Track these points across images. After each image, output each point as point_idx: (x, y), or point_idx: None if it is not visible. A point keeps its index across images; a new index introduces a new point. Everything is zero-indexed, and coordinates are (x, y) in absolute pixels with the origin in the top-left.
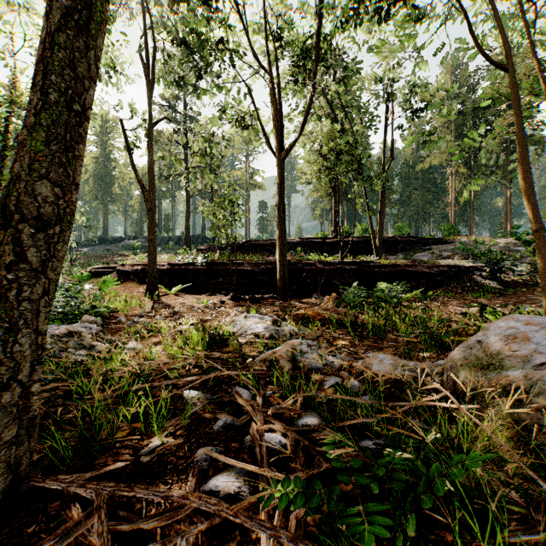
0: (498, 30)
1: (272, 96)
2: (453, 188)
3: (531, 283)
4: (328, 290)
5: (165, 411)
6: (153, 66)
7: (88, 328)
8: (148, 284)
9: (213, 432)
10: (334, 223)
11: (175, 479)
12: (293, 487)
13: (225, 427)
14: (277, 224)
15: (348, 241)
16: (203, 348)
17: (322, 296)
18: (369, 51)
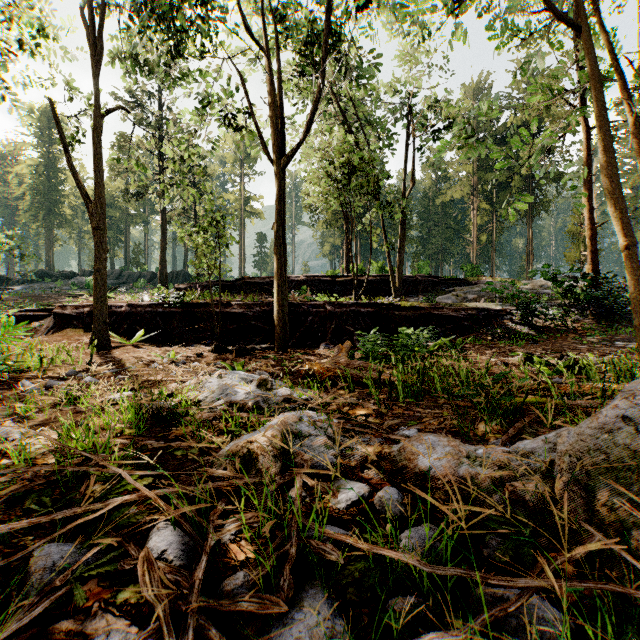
0: None
1: (268, 84)
2: (475, 225)
3: (563, 328)
4: (339, 338)
5: None
6: (102, 30)
7: None
8: (95, 332)
9: None
10: (346, 260)
11: None
12: None
13: None
14: (275, 252)
15: (363, 281)
16: (137, 432)
17: (333, 345)
18: (398, 4)
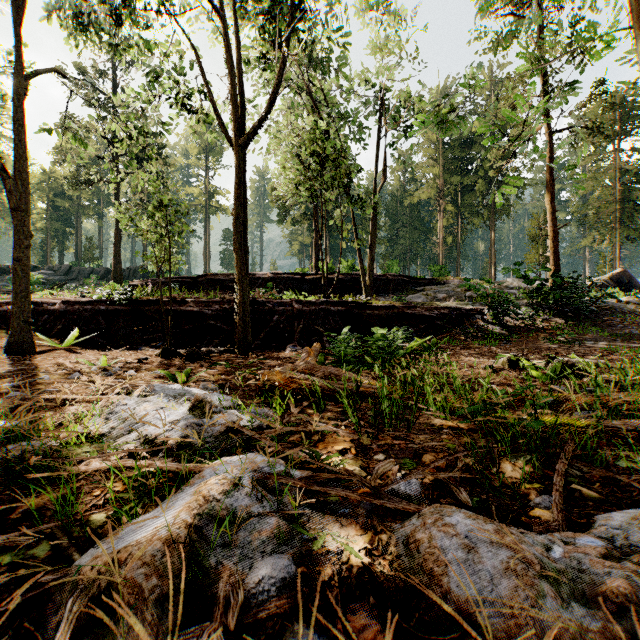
0: None
1: (226, 50)
2: (441, 226)
3: (533, 328)
4: (308, 339)
5: None
6: None
7: None
8: (14, 333)
9: None
10: (316, 258)
11: None
12: None
13: None
14: (234, 242)
15: (332, 279)
16: None
17: (301, 347)
18: None
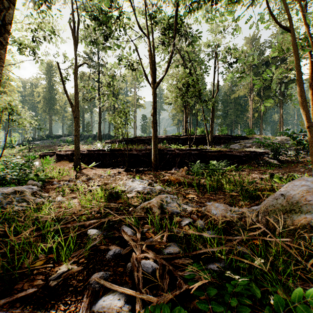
0: (285, 7)
1: (149, 51)
2: (251, 108)
3: (296, 161)
4: (181, 165)
5: (72, 245)
6: (78, 31)
7: (30, 188)
8: (75, 162)
9: (106, 259)
10: (185, 127)
11: (73, 299)
12: (160, 309)
13: (114, 256)
14: (152, 126)
15: (193, 138)
16: (104, 200)
17: (178, 169)
18: (207, 20)
